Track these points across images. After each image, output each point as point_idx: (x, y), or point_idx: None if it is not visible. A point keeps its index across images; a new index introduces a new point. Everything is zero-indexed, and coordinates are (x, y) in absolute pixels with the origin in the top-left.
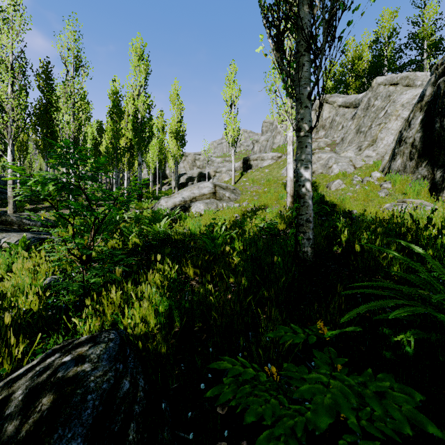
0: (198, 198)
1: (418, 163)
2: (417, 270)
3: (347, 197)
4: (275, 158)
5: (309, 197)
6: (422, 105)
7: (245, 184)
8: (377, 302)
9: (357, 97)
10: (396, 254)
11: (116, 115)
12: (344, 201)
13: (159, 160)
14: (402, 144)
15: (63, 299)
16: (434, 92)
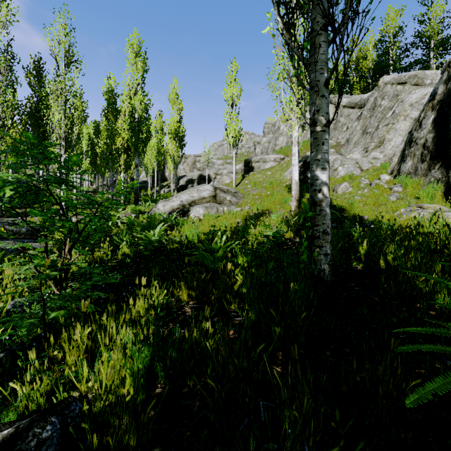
0: (197, 202)
1: (431, 165)
2: None
3: (356, 201)
4: (278, 160)
5: (326, 204)
6: (434, 104)
7: (247, 187)
8: None
9: (363, 97)
10: None
11: (111, 114)
12: (353, 205)
13: (158, 162)
14: (413, 146)
15: (21, 334)
16: (447, 89)
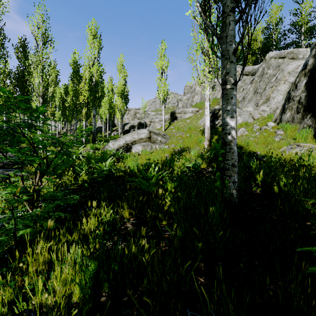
0: (137, 141)
1: (304, 116)
2: None
3: (250, 141)
4: (194, 111)
5: (234, 143)
6: (306, 72)
7: (172, 131)
8: None
9: (254, 68)
10: None
11: (76, 79)
12: (248, 144)
13: (109, 113)
14: (291, 101)
15: None
16: None
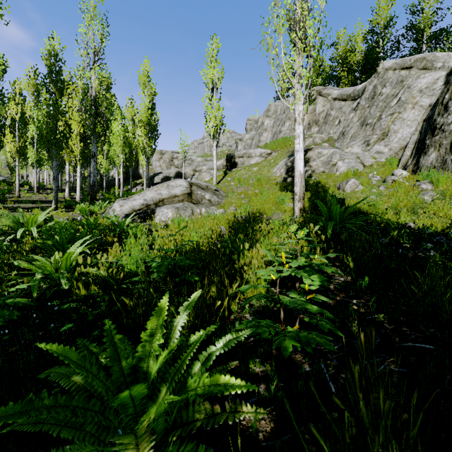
0: (167, 201)
1: None
2: None
3: (379, 202)
4: (264, 155)
5: None
6: None
7: (230, 184)
8: None
9: (356, 88)
10: None
11: (53, 85)
12: (376, 207)
13: (129, 157)
14: (438, 133)
15: None
16: None
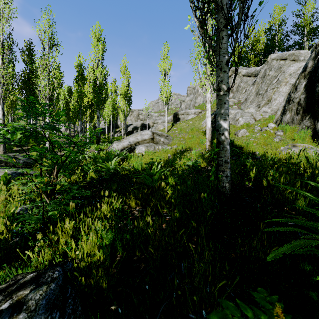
0: (140, 142)
1: (303, 117)
2: (316, 203)
3: (250, 142)
4: (197, 113)
5: (227, 143)
6: (305, 74)
7: (175, 132)
8: (300, 242)
9: (256, 69)
10: (309, 195)
11: (80, 81)
12: (248, 145)
13: (113, 115)
14: (291, 103)
15: (28, 227)
16: (314, 64)
